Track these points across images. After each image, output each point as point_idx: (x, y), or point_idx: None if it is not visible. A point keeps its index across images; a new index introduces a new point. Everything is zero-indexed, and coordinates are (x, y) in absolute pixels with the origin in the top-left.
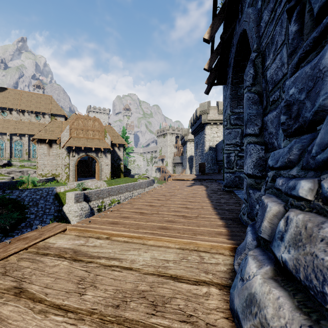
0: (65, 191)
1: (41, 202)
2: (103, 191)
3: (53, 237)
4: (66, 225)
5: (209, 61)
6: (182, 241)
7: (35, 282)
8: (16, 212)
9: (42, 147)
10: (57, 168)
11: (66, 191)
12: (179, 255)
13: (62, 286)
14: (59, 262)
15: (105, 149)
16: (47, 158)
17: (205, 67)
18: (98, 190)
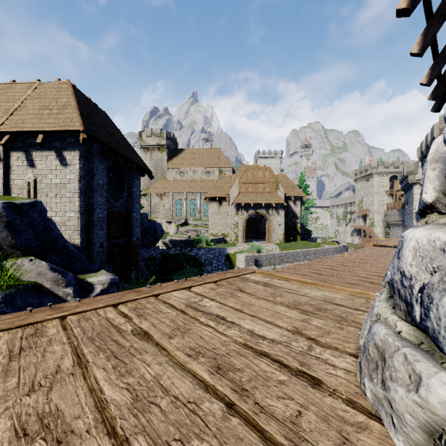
0: (235, 252)
1: (215, 262)
2: (275, 256)
3: (247, 275)
4: (255, 269)
5: (429, 71)
6: (353, 290)
7: (247, 289)
8: (196, 268)
9: (213, 205)
10: (226, 228)
11: (236, 253)
12: (347, 297)
13: (262, 293)
14: (256, 285)
15: (277, 205)
16: (218, 217)
17: (422, 82)
18: (269, 254)
